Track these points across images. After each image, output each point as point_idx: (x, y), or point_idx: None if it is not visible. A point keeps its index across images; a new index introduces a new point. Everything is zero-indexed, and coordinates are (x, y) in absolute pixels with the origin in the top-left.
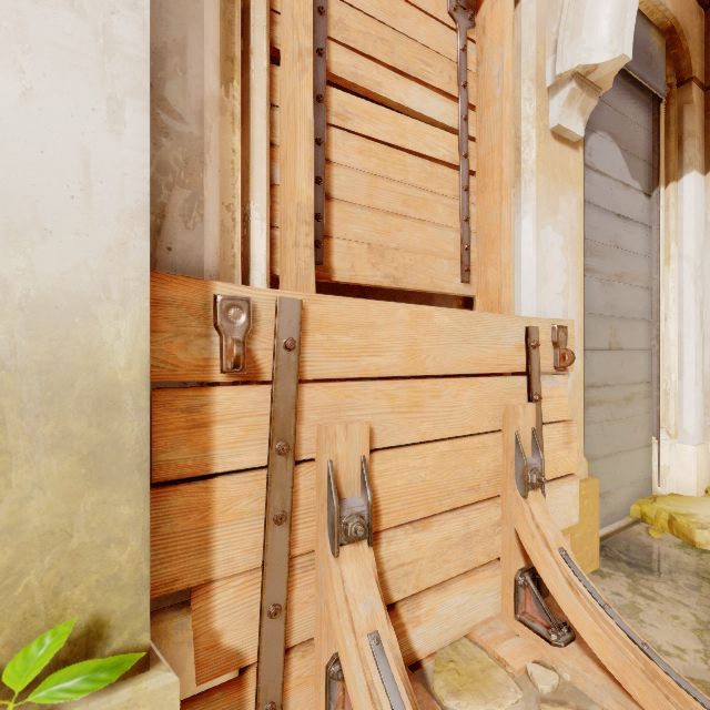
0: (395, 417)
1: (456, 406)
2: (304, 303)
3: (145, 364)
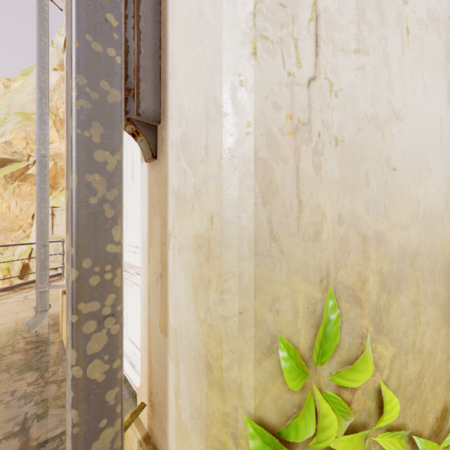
0: None
1: None
2: None
3: None
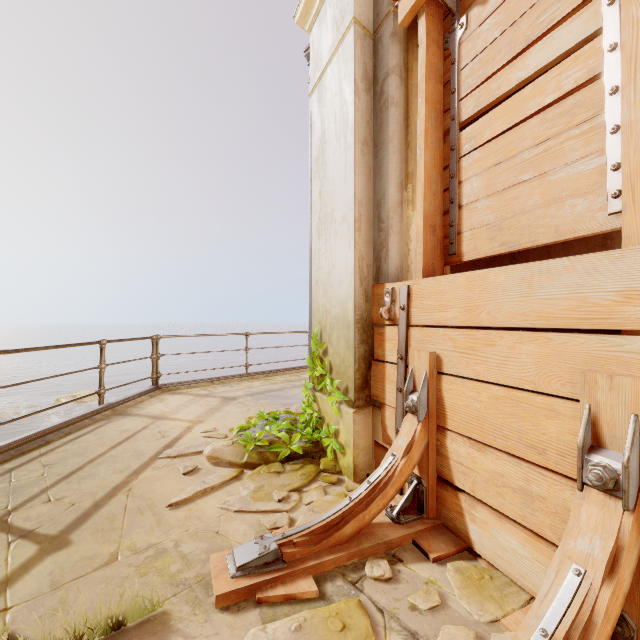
0: (456, 355)
1: (512, 357)
2: (411, 286)
3: (353, 316)
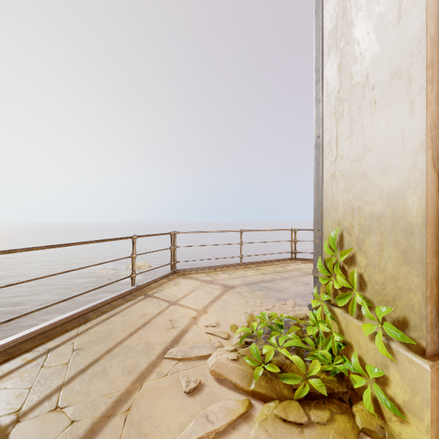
0: None
1: None
2: None
3: (423, 215)
